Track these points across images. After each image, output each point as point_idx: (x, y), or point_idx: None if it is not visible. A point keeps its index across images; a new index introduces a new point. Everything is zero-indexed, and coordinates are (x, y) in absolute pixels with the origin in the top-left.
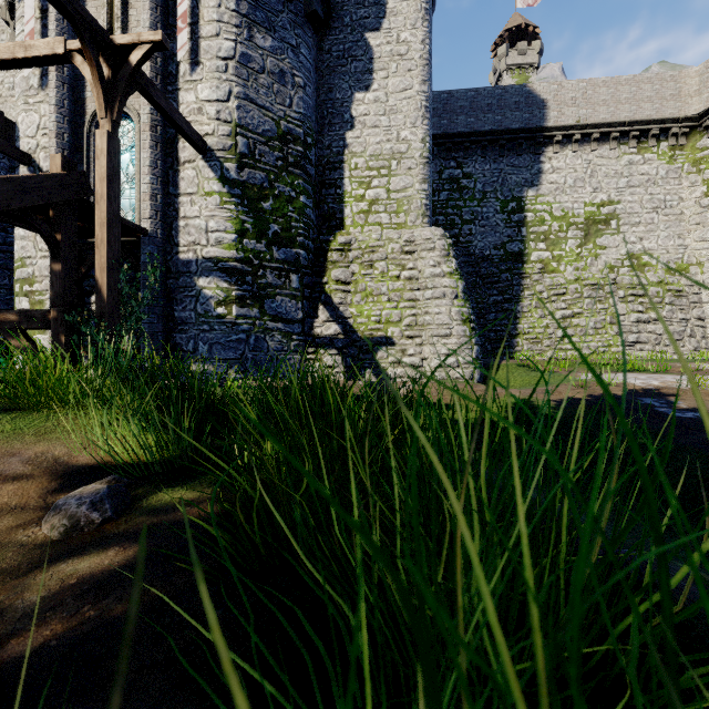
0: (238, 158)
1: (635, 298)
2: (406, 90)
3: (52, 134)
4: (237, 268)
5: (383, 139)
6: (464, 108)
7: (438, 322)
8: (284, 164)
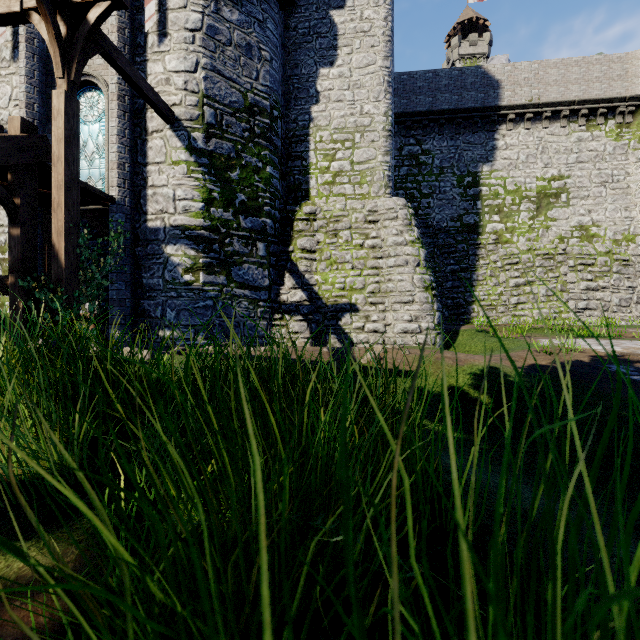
0: (205, 128)
1: (584, 267)
2: (369, 65)
3: (22, 104)
4: (204, 236)
5: (347, 112)
6: (423, 88)
7: (400, 289)
8: (250, 135)
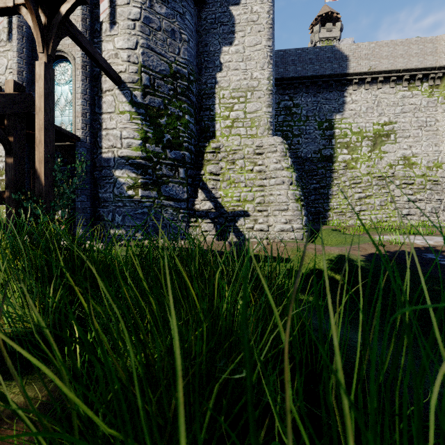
0: (143, 88)
1: (406, 185)
2: (257, 44)
3: (15, 71)
4: (142, 164)
5: (242, 77)
6: (294, 60)
7: (279, 201)
8: (174, 93)
